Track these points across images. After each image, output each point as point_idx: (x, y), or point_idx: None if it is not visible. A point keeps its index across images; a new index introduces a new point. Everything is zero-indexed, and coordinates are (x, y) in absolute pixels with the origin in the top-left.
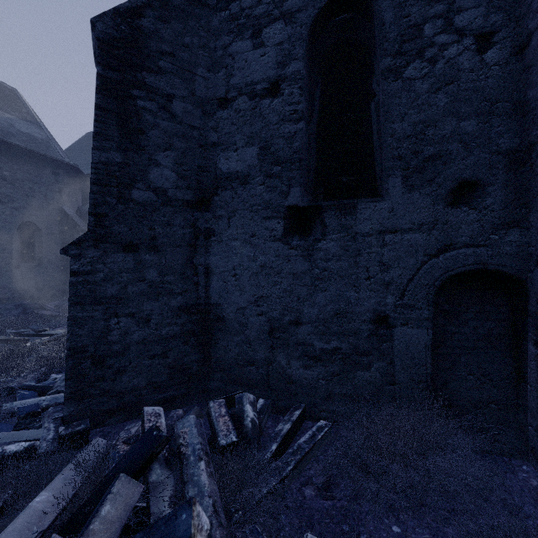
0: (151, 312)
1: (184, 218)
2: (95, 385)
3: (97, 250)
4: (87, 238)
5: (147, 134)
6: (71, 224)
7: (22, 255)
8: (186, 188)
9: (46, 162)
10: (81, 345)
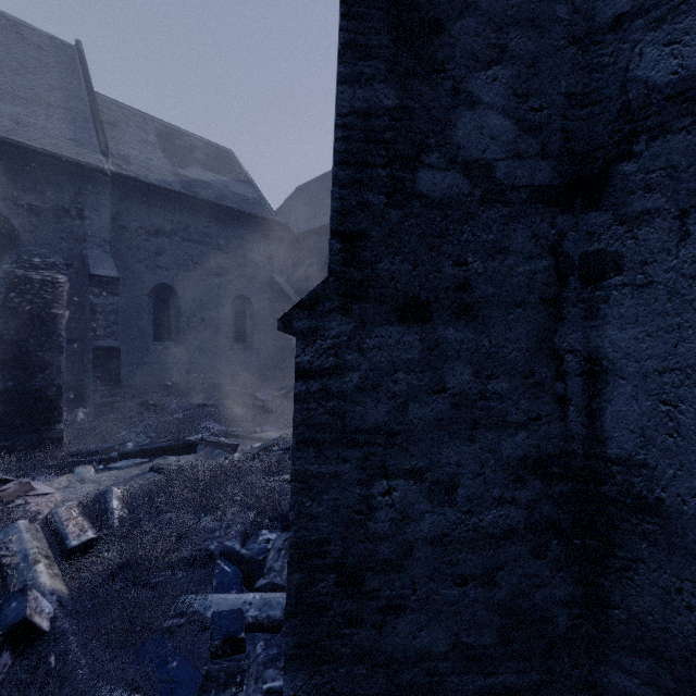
0: (458, 468)
1: (532, 231)
2: (342, 634)
3: (347, 320)
4: (328, 291)
5: (449, 30)
6: (282, 296)
7: (235, 334)
8: (536, 156)
9: (257, 224)
10: (315, 539)
